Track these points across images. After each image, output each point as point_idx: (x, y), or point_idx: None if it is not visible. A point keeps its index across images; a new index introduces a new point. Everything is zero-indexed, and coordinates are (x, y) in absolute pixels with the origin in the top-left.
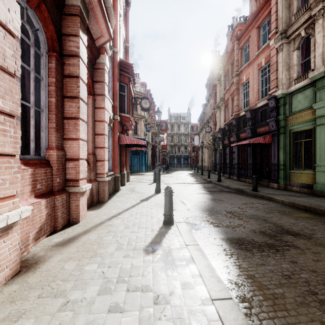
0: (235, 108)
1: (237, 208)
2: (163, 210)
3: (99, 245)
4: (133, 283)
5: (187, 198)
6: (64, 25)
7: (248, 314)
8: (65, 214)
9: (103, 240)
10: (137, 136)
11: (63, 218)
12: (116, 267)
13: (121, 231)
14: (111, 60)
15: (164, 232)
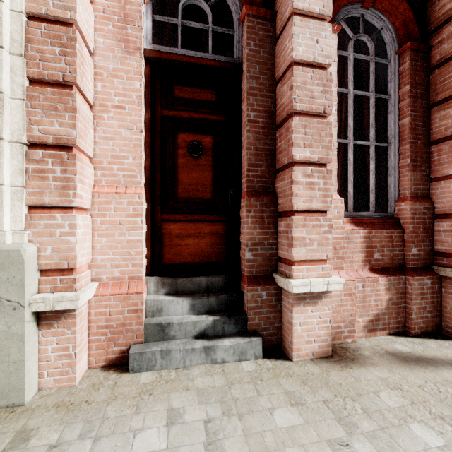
0: None
1: None
2: None
3: None
4: None
5: None
6: None
7: None
8: (429, 313)
9: None
10: None
11: (424, 318)
12: None
13: None
14: None
15: None
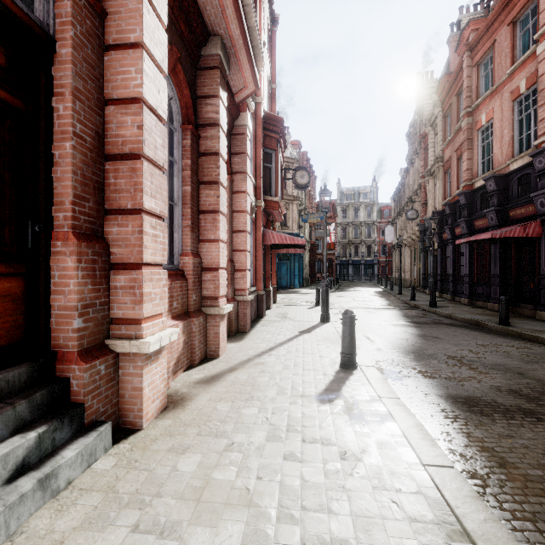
0: (464, 175)
1: (468, 352)
2: (338, 348)
3: (253, 386)
4: (309, 434)
5: (375, 332)
6: (199, 84)
7: (479, 492)
8: (202, 344)
9: (257, 381)
10: (287, 229)
11: (200, 349)
12: (282, 415)
13: (279, 372)
14: (253, 117)
15: (343, 378)
